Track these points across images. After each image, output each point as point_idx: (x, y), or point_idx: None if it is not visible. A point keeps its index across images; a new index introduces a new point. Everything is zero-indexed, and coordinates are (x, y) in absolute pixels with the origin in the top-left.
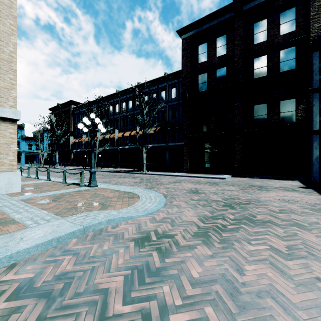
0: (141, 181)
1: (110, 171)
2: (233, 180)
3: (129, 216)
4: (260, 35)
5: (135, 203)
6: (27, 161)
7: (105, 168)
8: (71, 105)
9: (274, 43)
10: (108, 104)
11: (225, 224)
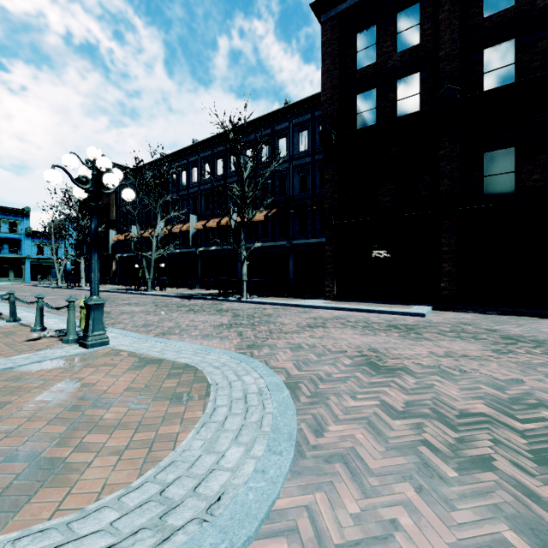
0: (232, 323)
1: (176, 295)
2: (445, 319)
3: None
4: None
5: (183, 437)
6: (36, 276)
7: (171, 288)
8: None
9: (533, 10)
10: (178, 168)
11: None
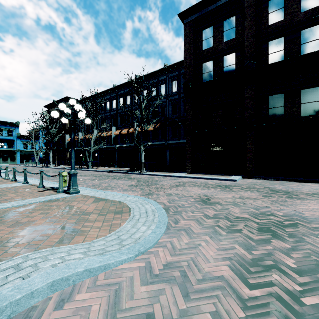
0: (137, 184)
1: (105, 171)
2: (246, 182)
3: (100, 265)
4: (275, 14)
5: (122, 224)
6: (23, 160)
7: (101, 167)
8: (67, 101)
9: (293, 23)
10: (105, 100)
11: (293, 289)
